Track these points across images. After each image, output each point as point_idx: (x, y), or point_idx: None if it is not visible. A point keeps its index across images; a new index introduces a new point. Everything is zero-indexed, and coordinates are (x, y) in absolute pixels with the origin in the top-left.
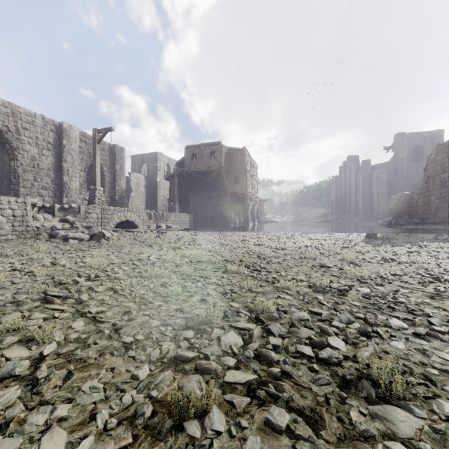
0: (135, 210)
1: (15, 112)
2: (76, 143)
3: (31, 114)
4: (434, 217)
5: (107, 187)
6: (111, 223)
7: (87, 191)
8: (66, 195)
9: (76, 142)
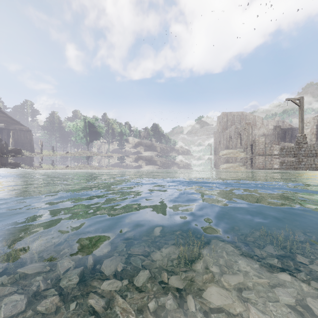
0: None
1: None
2: None
3: None
4: None
5: None
6: None
7: None
8: None
9: None
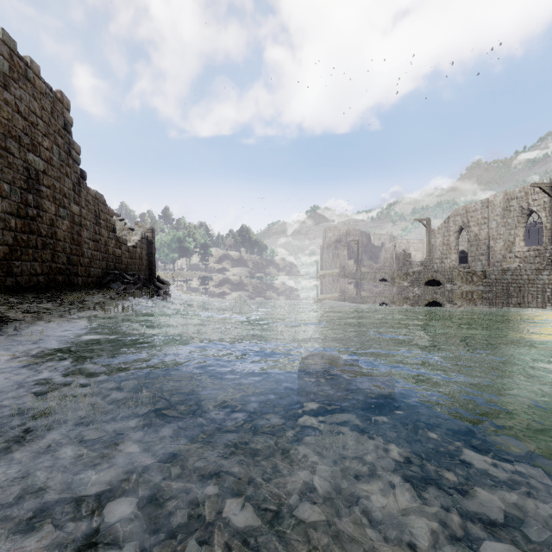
0: (441, 270)
1: (467, 210)
2: (500, 207)
3: (475, 204)
4: (6, 273)
5: (547, 236)
6: (423, 281)
7: (524, 247)
8: (491, 257)
9: (500, 206)
